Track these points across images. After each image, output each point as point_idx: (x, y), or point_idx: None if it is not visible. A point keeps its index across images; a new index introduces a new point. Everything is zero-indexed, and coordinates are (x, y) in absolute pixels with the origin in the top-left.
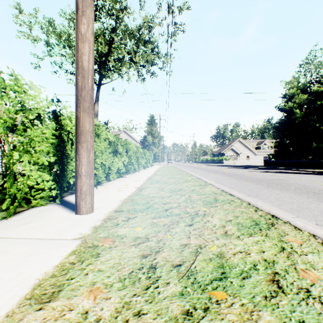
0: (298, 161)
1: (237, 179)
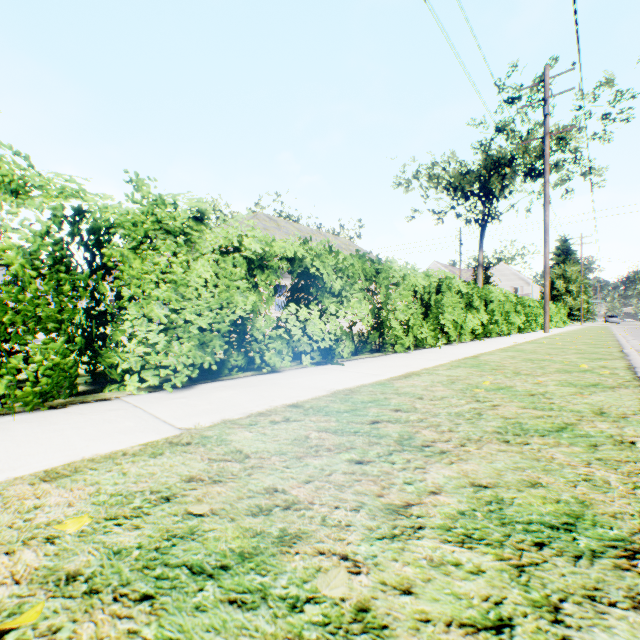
0: None
1: None
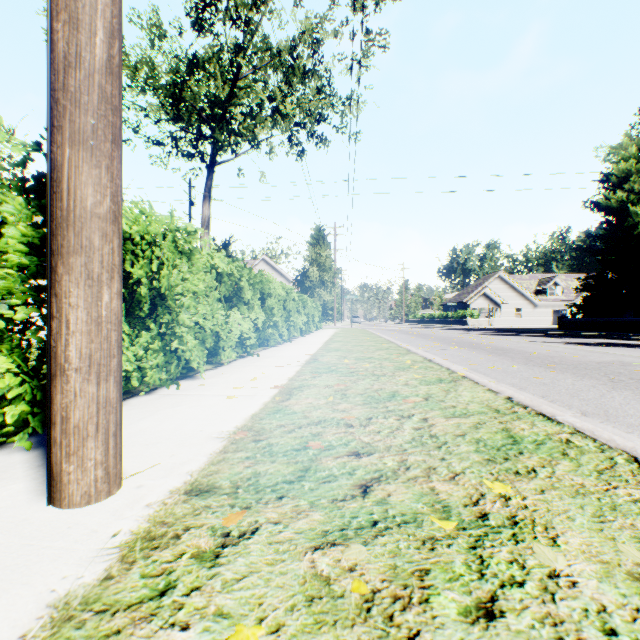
0: (639, 319)
1: (520, 363)
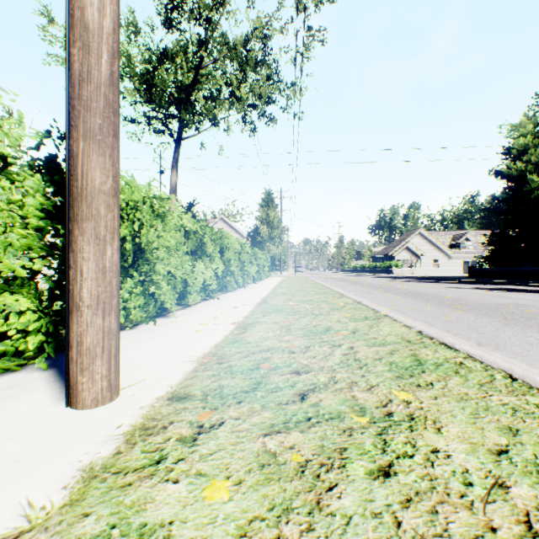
0: (535, 268)
1: (433, 305)
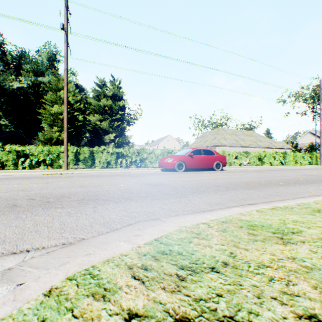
0: None
1: None
